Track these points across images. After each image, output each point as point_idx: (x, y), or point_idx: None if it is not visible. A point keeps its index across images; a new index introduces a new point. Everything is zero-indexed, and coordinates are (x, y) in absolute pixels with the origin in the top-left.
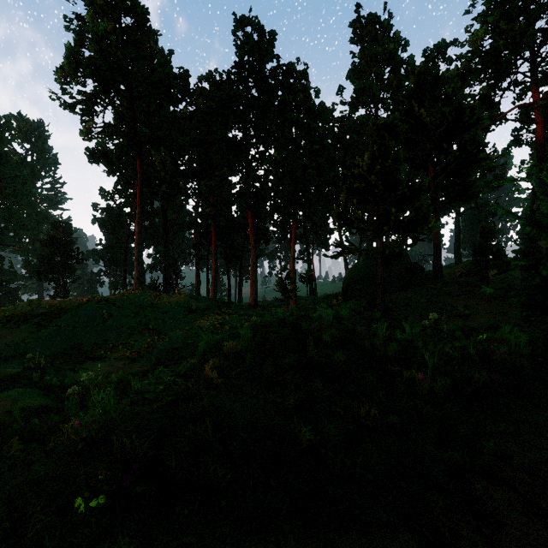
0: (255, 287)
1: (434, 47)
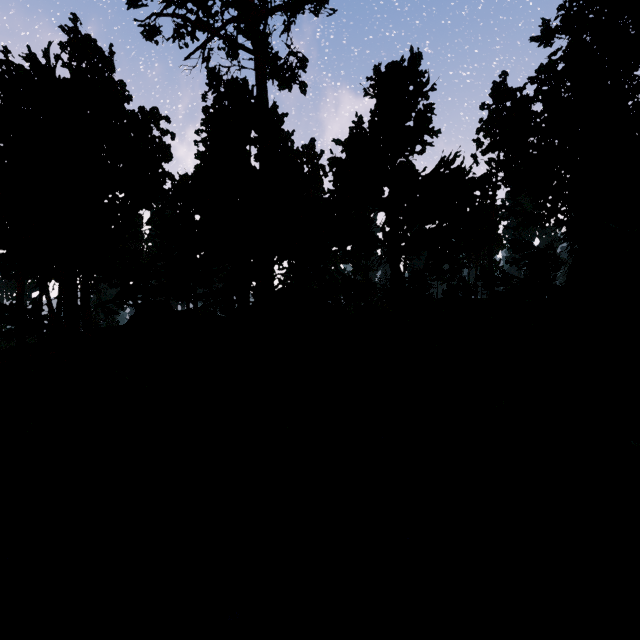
0: None
1: (150, 111)
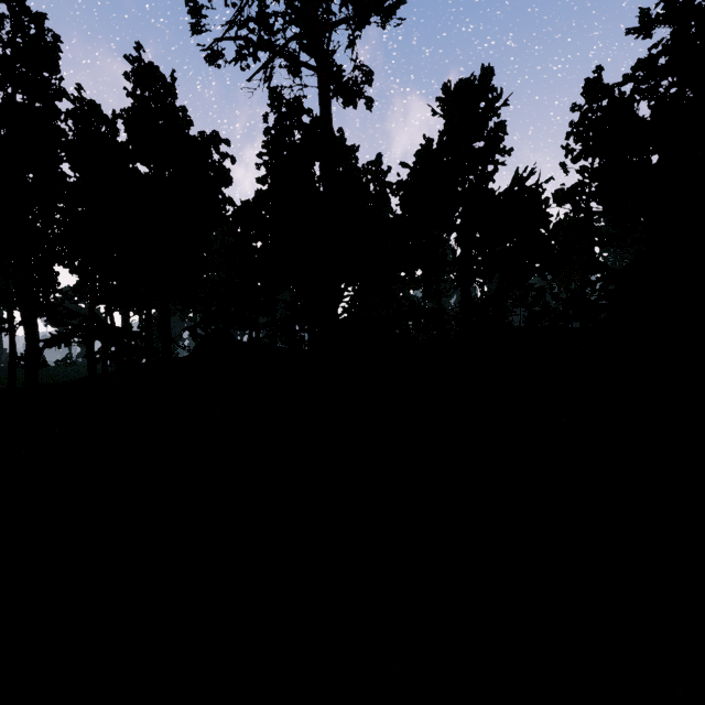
0: (36, 374)
1: (211, 135)
